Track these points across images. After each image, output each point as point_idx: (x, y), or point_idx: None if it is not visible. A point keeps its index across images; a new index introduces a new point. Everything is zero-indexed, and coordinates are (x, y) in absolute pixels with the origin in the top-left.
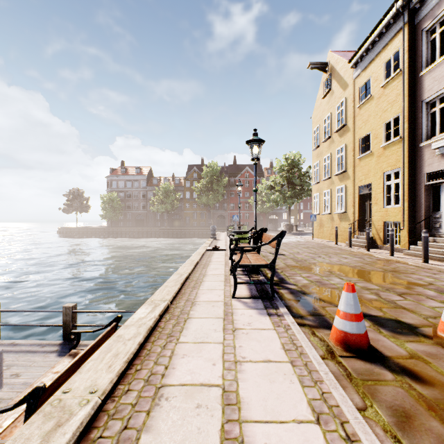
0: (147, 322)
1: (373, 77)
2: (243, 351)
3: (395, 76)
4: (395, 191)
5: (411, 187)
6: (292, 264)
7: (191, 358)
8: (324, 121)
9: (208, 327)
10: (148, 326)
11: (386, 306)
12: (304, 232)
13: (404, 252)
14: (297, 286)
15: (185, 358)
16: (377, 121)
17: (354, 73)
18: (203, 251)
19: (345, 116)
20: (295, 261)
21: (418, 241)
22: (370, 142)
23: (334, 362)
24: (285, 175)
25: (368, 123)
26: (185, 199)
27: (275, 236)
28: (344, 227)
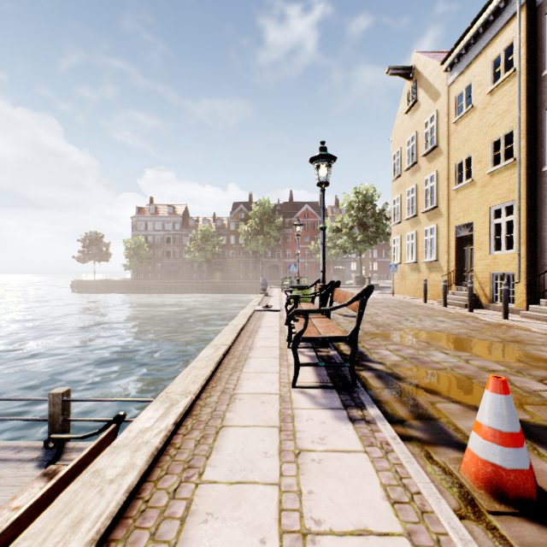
0: (151, 439)
1: (475, 81)
2: (316, 505)
3: (506, 78)
4: (499, 233)
5: (530, 226)
6: (371, 331)
7: (220, 523)
8: (407, 142)
9: (254, 447)
10: (151, 448)
11: (528, 402)
12: (380, 286)
13: (521, 314)
14: (384, 365)
15: (209, 523)
16: (480, 139)
17: (448, 78)
18: (250, 312)
19: (436, 135)
20: (374, 326)
21: (541, 299)
22: (470, 168)
23: (482, 527)
24: (355, 214)
25: (468, 142)
26: (229, 245)
27: (357, 294)
28: (434, 280)
